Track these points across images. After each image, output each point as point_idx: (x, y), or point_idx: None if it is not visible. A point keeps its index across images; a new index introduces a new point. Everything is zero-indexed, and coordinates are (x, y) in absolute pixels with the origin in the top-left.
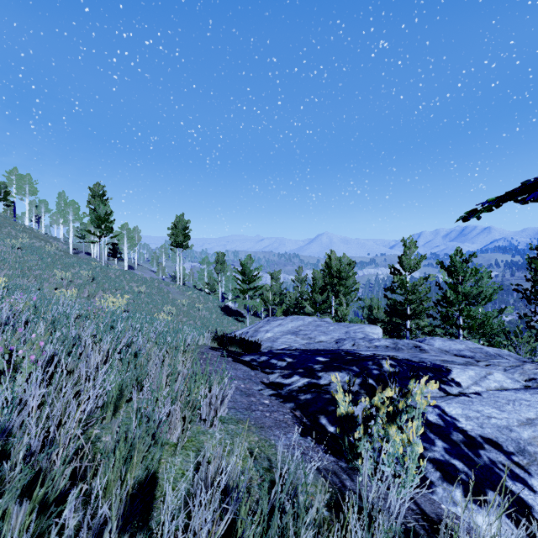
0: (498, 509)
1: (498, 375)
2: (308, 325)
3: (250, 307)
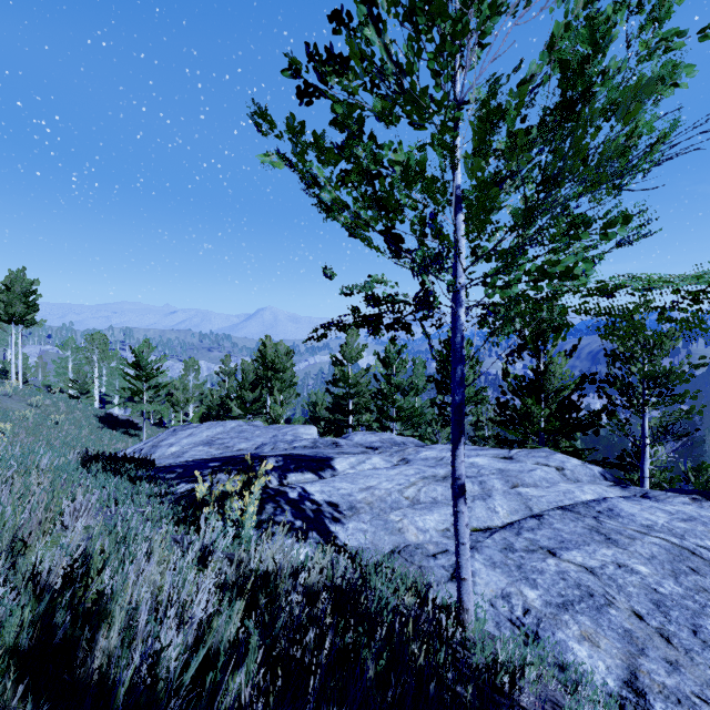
0: (313, 544)
1: (376, 459)
2: (229, 432)
3: (150, 413)
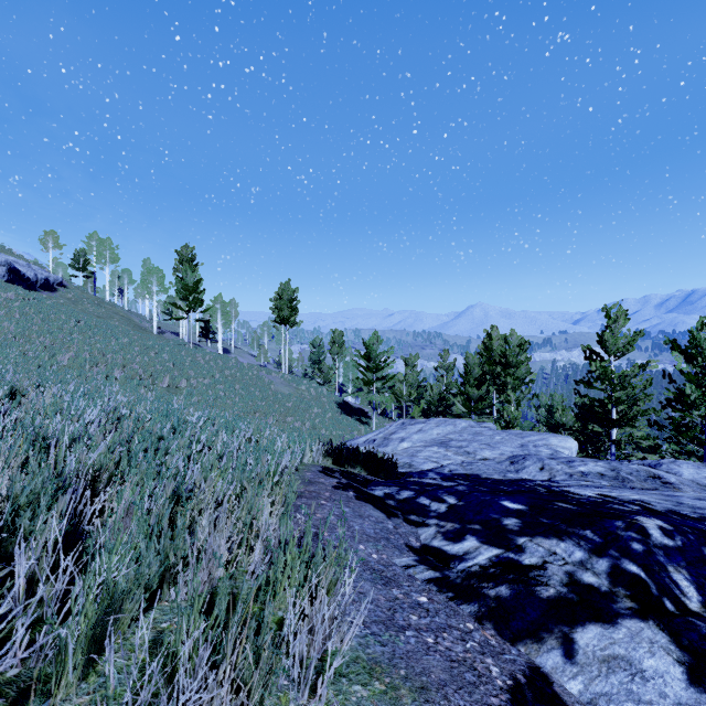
0: None
1: None
2: (461, 433)
3: (376, 403)
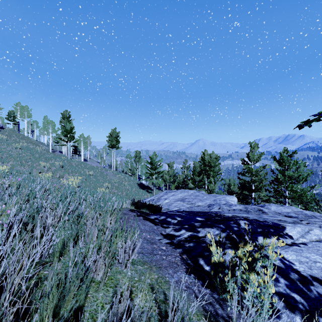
0: None
1: (317, 230)
2: (190, 195)
3: (155, 183)
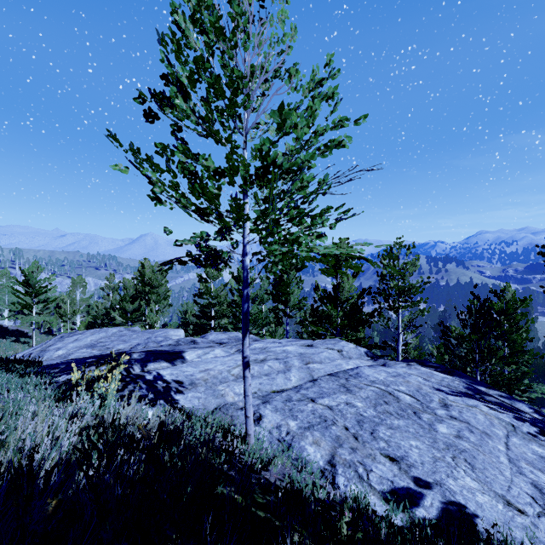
0: (160, 408)
1: (218, 350)
2: (110, 336)
3: (40, 323)
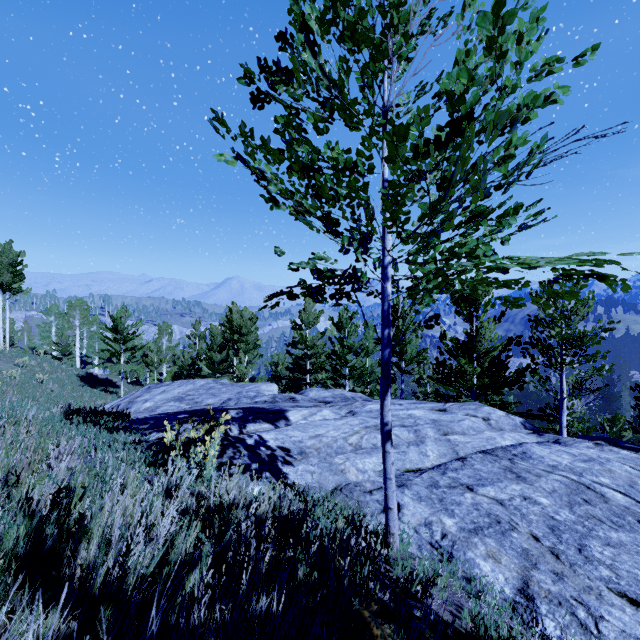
0: (267, 483)
1: (326, 411)
2: (198, 389)
3: (127, 373)
